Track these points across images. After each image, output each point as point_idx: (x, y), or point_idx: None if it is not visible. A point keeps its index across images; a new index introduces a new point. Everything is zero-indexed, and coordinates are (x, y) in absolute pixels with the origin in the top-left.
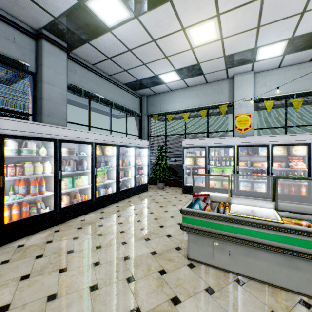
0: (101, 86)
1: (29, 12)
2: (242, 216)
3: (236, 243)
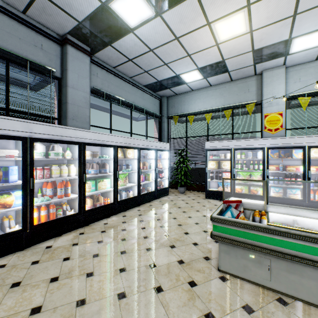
0: (121, 89)
1: (56, 18)
2: (284, 227)
3: (277, 258)
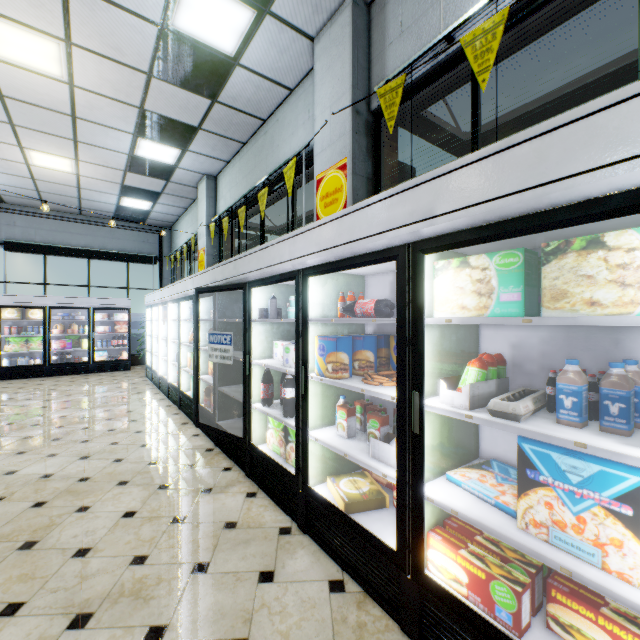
0: (64, 232)
1: None
2: None
3: None
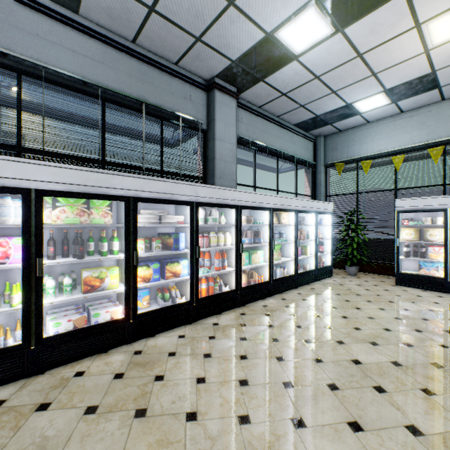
0: (267, 133)
1: (207, 63)
2: None
3: None
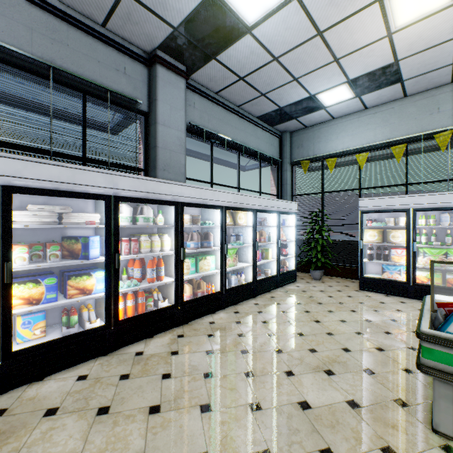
0: (226, 123)
1: (143, 27)
2: None
3: None
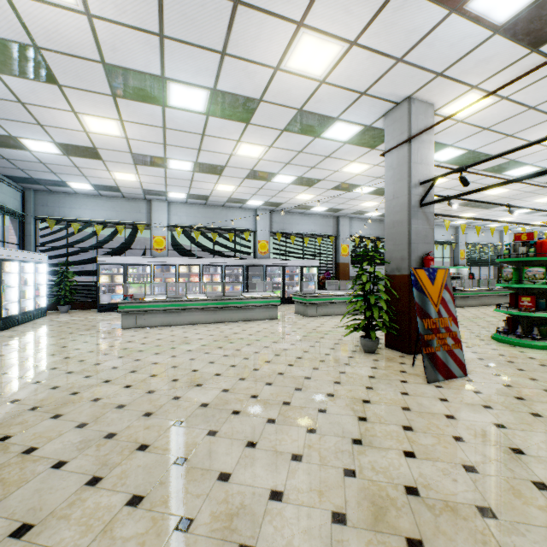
0: None
1: None
2: (150, 300)
3: (148, 313)
